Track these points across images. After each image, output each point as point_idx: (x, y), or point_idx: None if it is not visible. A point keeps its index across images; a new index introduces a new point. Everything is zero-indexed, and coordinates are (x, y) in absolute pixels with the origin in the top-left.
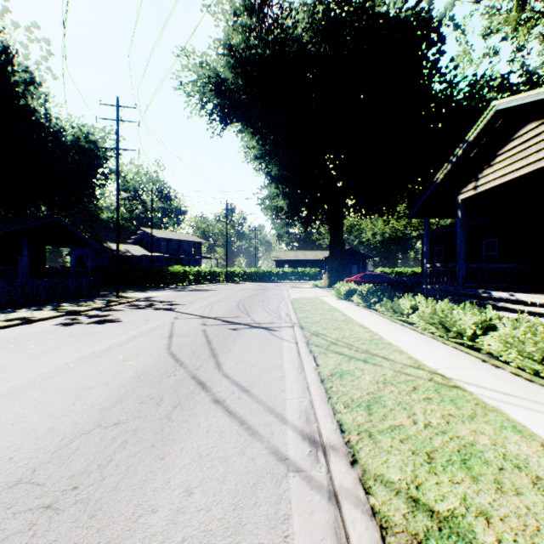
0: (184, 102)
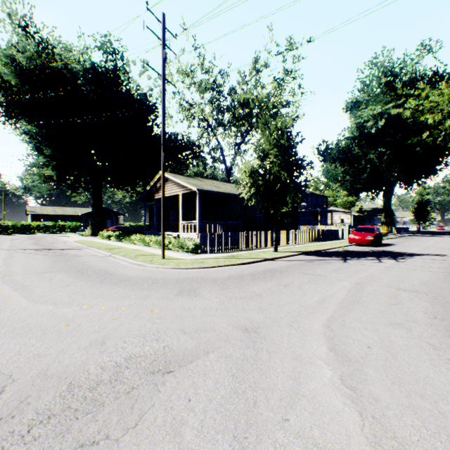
0: None
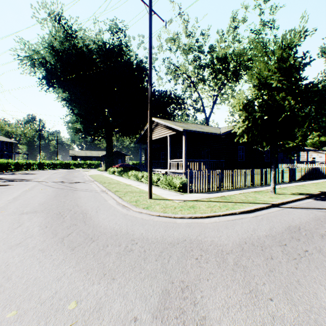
0: (18, 64)
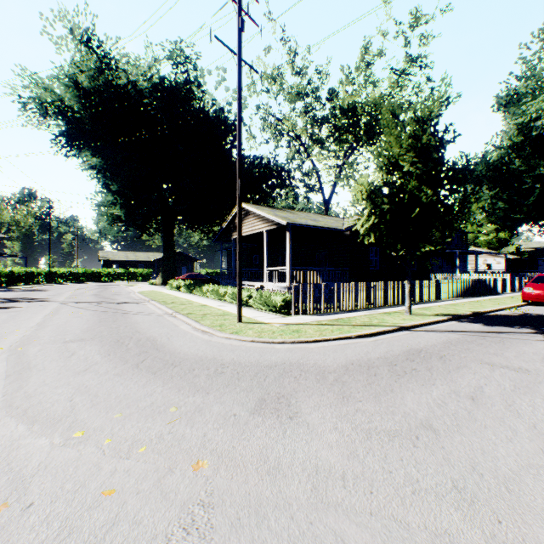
0: (19, 110)
